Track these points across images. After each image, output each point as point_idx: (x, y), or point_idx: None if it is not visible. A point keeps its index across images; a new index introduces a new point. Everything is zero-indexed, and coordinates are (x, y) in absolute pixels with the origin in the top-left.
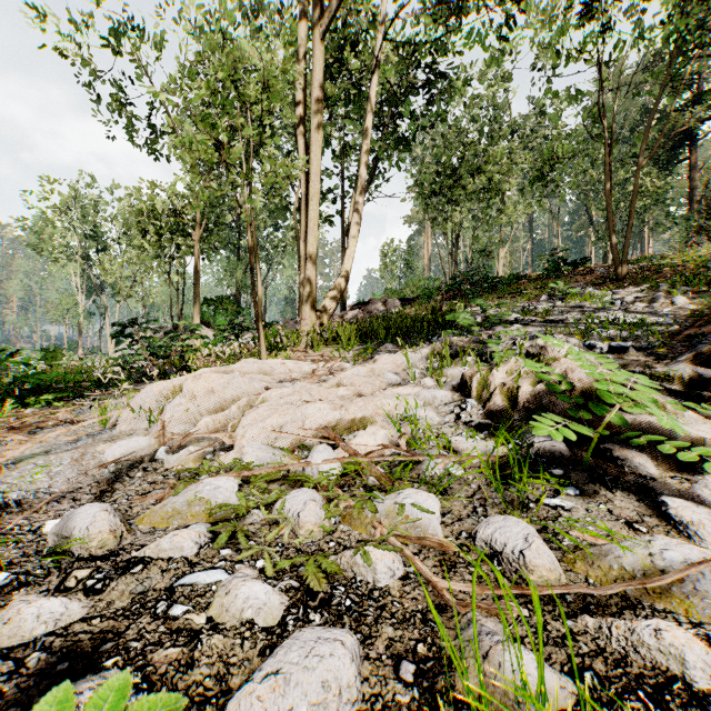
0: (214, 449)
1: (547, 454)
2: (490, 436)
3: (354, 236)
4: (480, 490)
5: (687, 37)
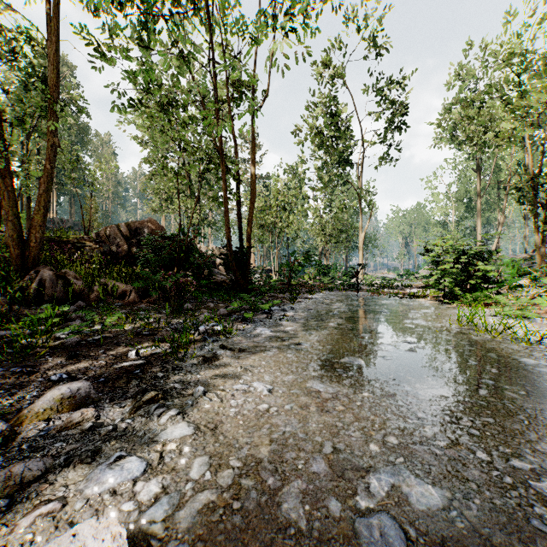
0: None
1: None
2: None
3: (496, 241)
4: None
5: None
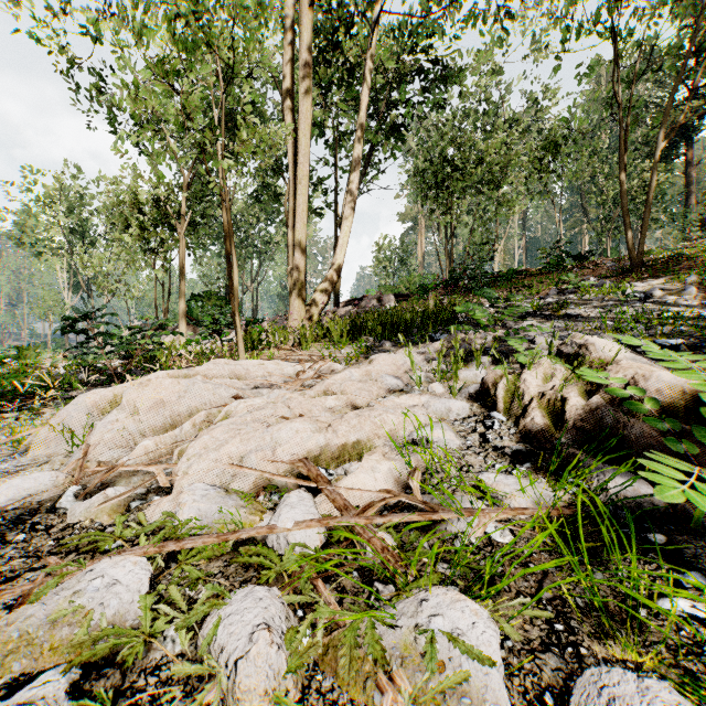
0: (148, 489)
1: (630, 505)
2: (549, 479)
3: (347, 224)
4: (547, 577)
5: (705, 10)
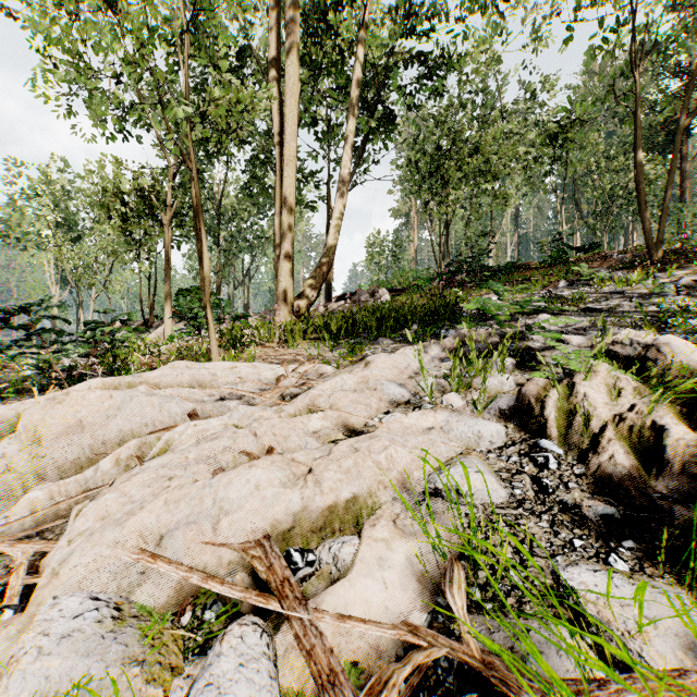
0: (4, 590)
1: None
2: None
3: (339, 212)
4: None
5: None
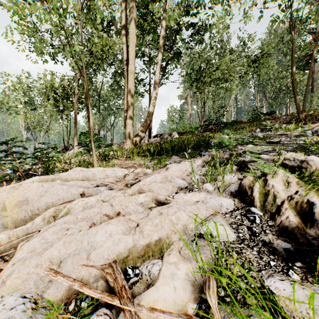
0: None
1: None
2: None
3: (154, 97)
4: None
5: None
